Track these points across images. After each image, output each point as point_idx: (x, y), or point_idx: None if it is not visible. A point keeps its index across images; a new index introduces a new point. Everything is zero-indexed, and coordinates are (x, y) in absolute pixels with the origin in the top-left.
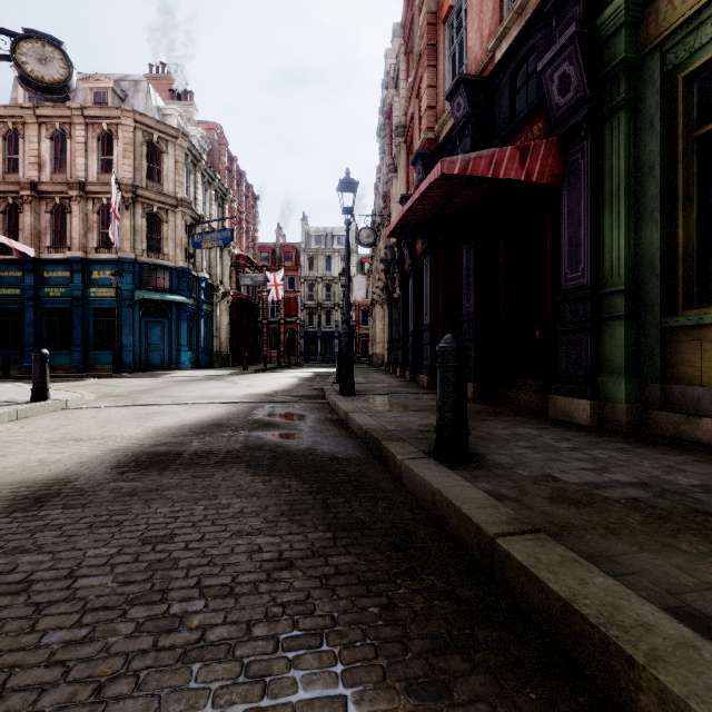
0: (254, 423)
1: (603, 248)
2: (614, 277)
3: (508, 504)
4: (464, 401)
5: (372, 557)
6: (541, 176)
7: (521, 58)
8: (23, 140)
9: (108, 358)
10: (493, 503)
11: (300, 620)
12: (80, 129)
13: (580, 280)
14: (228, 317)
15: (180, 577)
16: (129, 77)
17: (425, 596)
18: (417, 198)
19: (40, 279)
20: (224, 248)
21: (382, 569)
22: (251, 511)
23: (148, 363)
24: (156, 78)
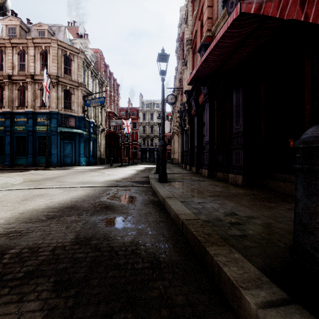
0: (98, 205)
1: None
2: None
3: None
4: None
5: None
6: (315, 18)
7: None
8: (5, 55)
9: (45, 160)
10: None
11: None
12: (32, 49)
13: None
14: (104, 141)
15: None
16: (56, 25)
17: None
18: (212, 49)
19: (13, 122)
20: (102, 108)
21: None
22: None
23: (64, 162)
24: (70, 28)
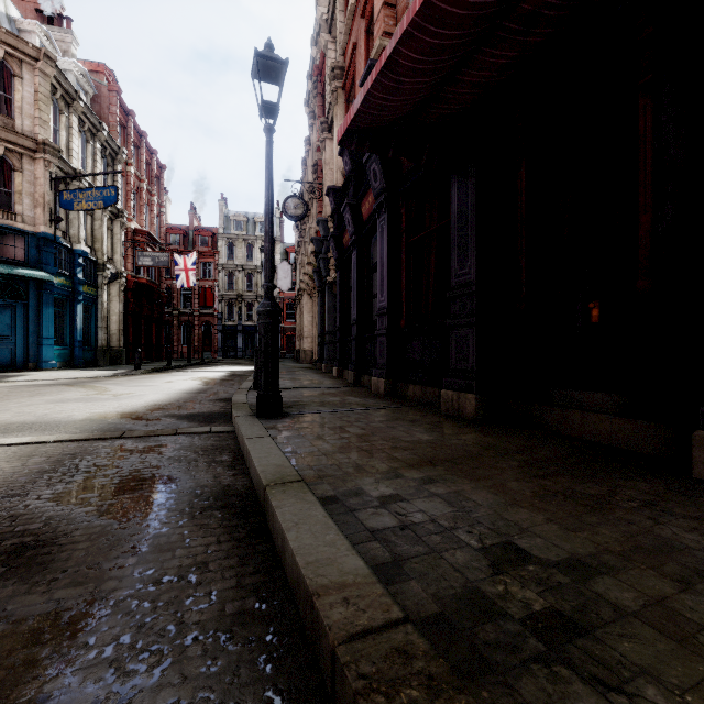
0: None
1: None
2: None
3: None
4: None
5: None
6: None
7: None
8: None
9: None
10: None
11: None
12: None
13: None
14: (121, 304)
15: None
16: None
17: None
18: (415, 22)
19: None
20: (115, 219)
21: None
22: None
23: None
24: None
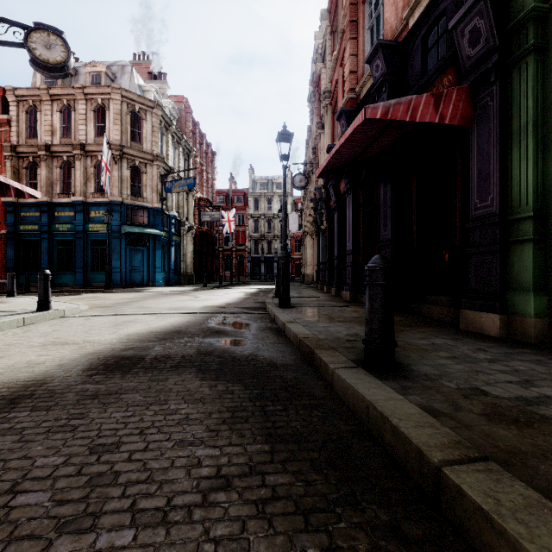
0: (207, 330)
1: (511, 180)
2: (522, 205)
3: (445, 421)
4: (391, 316)
5: (309, 477)
6: (453, 118)
7: (432, 22)
8: (40, 113)
9: (102, 277)
10: (430, 421)
11: None
12: (81, 104)
13: (489, 209)
14: (192, 246)
15: (116, 497)
16: (118, 63)
17: (369, 534)
18: (343, 143)
19: (52, 218)
20: (189, 193)
21: (320, 492)
22: (196, 417)
23: (131, 281)
24: (138, 64)
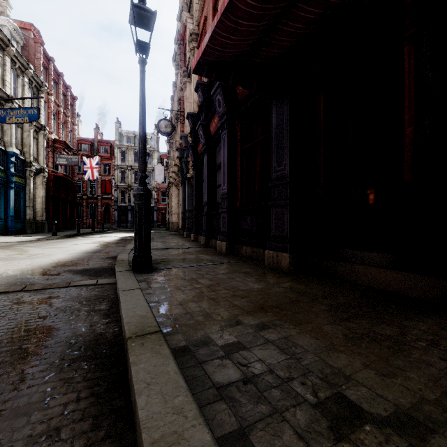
0: None
1: None
2: None
3: None
4: None
5: None
6: None
7: None
8: None
9: None
10: None
11: None
12: None
13: None
14: (43, 190)
15: None
16: None
17: None
18: None
19: None
20: (39, 131)
21: None
22: None
23: None
24: None
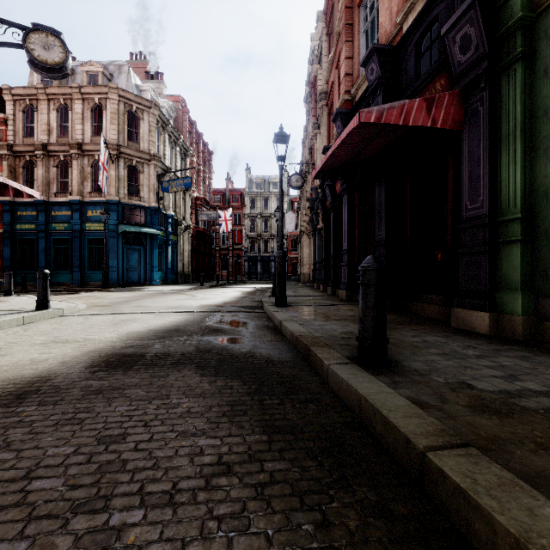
0: (205, 329)
1: (500, 182)
2: (511, 207)
3: (431, 412)
4: (383, 314)
5: (304, 464)
6: (444, 123)
7: (425, 27)
8: (37, 113)
9: (99, 277)
10: (417, 412)
11: (235, 538)
12: (78, 103)
13: (479, 210)
14: (189, 245)
15: (125, 482)
16: (115, 62)
17: (359, 512)
18: (338, 145)
19: (49, 217)
20: (186, 192)
21: (314, 477)
22: (197, 411)
23: (129, 280)
24: (135, 63)
